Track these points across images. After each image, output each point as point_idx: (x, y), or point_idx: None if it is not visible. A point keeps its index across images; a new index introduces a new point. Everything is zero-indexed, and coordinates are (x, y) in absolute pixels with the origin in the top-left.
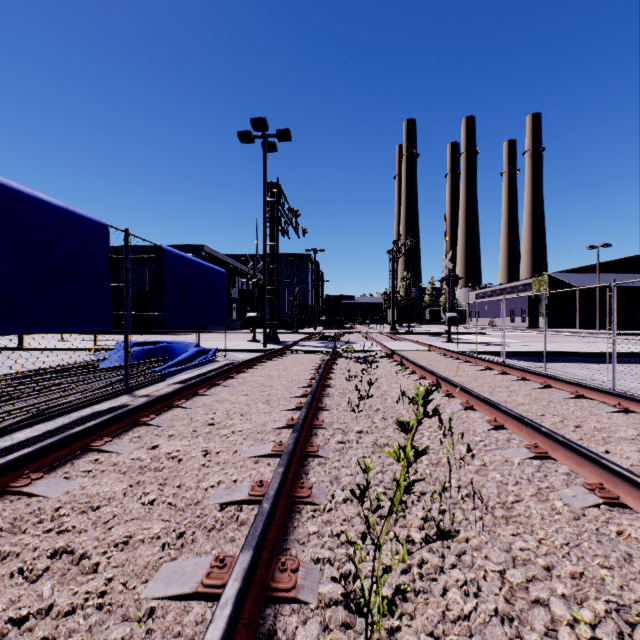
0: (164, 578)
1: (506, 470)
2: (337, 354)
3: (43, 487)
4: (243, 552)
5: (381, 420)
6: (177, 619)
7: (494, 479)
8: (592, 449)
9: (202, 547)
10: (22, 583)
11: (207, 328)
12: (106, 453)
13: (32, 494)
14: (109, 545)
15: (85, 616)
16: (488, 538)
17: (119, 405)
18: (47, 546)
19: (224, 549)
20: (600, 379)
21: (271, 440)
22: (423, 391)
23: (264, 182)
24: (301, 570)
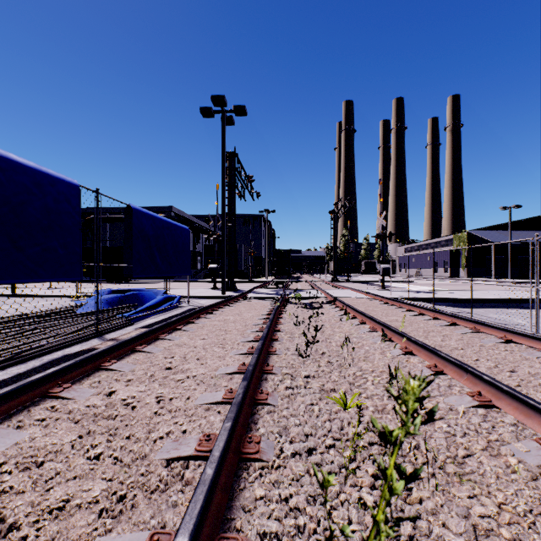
0: None
1: (452, 419)
2: (286, 300)
3: None
4: (177, 539)
5: (327, 364)
6: None
7: (441, 429)
8: (532, 396)
9: (141, 516)
10: None
11: (175, 277)
12: (63, 400)
13: None
14: (42, 512)
15: None
16: (443, 500)
17: (88, 348)
18: None
19: (164, 519)
20: (519, 323)
21: (223, 386)
22: (417, 388)
23: (223, 151)
24: None
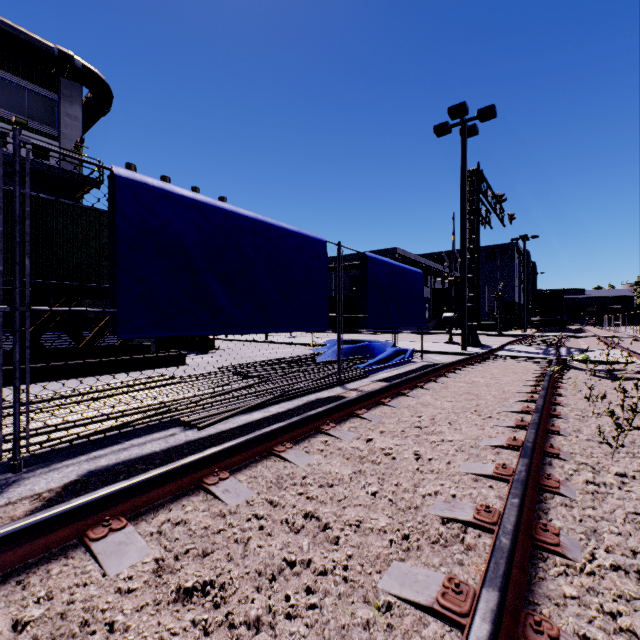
0: (396, 576)
1: None
2: (563, 364)
3: (293, 456)
4: (486, 588)
5: None
6: (415, 627)
7: None
8: None
9: (429, 558)
10: (289, 532)
11: (400, 328)
12: (332, 437)
13: (287, 459)
14: (345, 523)
15: (335, 582)
16: None
17: (335, 395)
18: (301, 507)
19: (453, 570)
20: None
21: (489, 459)
22: None
23: (462, 172)
24: None
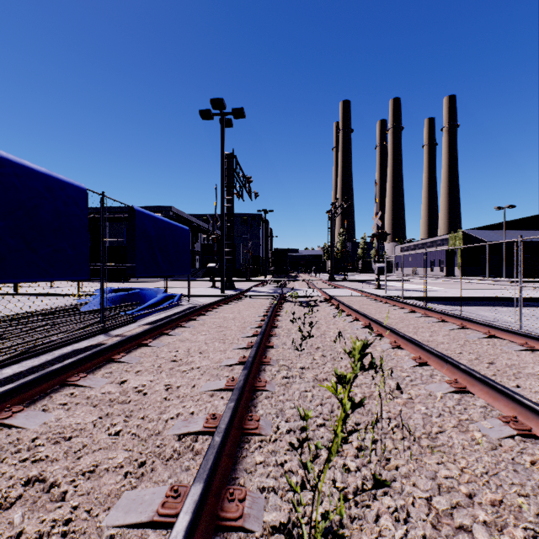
0: (124, 506)
1: (430, 403)
2: (283, 299)
3: (22, 419)
4: (194, 485)
5: (321, 357)
6: None
7: (420, 411)
8: (505, 384)
9: (160, 476)
10: None
11: (174, 276)
12: (81, 387)
13: (12, 426)
14: (77, 474)
15: None
16: (415, 466)
17: (95, 344)
18: (21, 475)
19: (179, 478)
20: (508, 320)
21: (225, 375)
22: (360, 346)
23: (222, 153)
24: (248, 499)
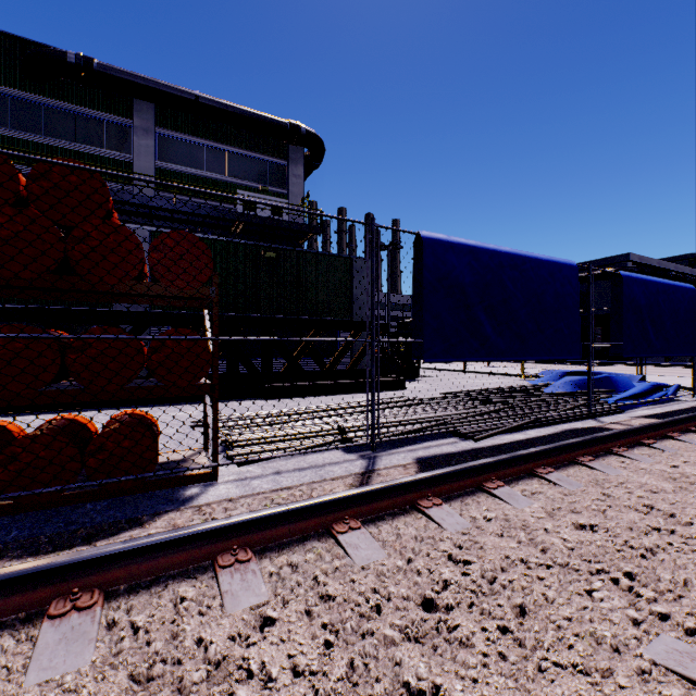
0: None
1: None
2: None
3: (599, 466)
4: None
5: None
6: None
7: None
8: None
9: None
10: (638, 511)
11: (633, 359)
12: (627, 459)
13: (594, 468)
14: (691, 516)
15: None
16: None
17: (595, 426)
18: (636, 500)
19: None
20: None
21: None
22: None
23: None
24: None
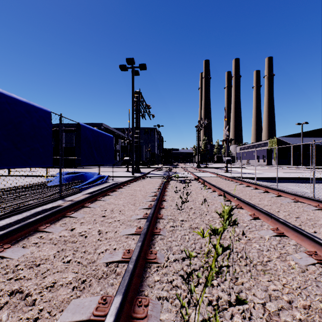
0: (72, 309)
1: (261, 242)
2: (170, 178)
3: (10, 253)
4: (116, 296)
5: (193, 214)
6: None
7: (255, 248)
8: (307, 230)
9: (95, 289)
10: None
11: (104, 165)
12: (46, 233)
13: (3, 257)
14: (43, 288)
15: None
16: (254, 283)
17: (56, 205)
18: (8, 288)
19: (107, 291)
20: (305, 191)
21: (135, 225)
22: (227, 209)
23: (133, 91)
24: (150, 305)
